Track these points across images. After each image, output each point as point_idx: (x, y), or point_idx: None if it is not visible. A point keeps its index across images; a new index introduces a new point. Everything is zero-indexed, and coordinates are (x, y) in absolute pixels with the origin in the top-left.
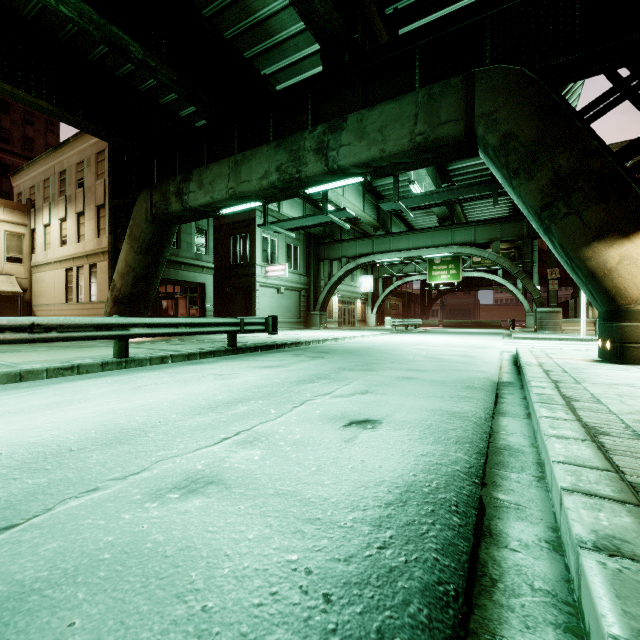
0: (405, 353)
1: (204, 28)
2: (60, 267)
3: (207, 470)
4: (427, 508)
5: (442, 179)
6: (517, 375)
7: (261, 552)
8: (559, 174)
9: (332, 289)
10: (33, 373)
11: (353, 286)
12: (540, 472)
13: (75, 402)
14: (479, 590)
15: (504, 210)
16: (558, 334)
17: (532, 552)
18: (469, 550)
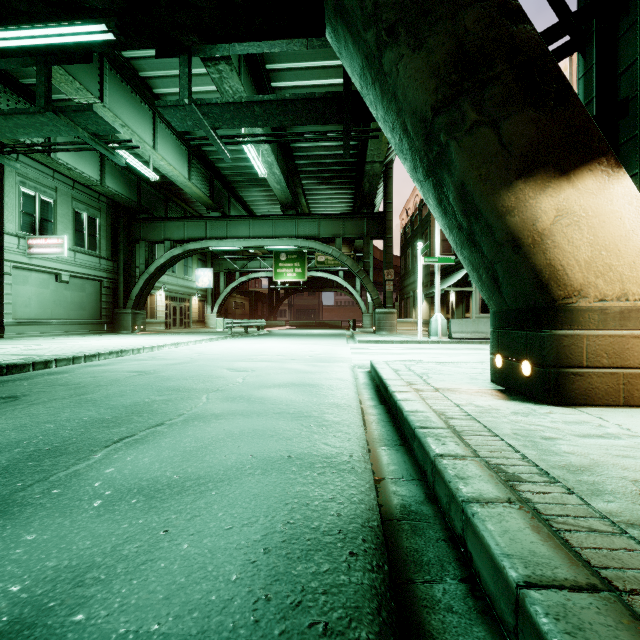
0: (201, 385)
1: None
2: None
3: None
4: None
5: (285, 159)
6: (405, 451)
7: None
8: (464, 45)
9: (152, 280)
10: None
11: (187, 280)
12: None
13: None
14: None
15: (346, 210)
16: (396, 335)
17: None
18: None
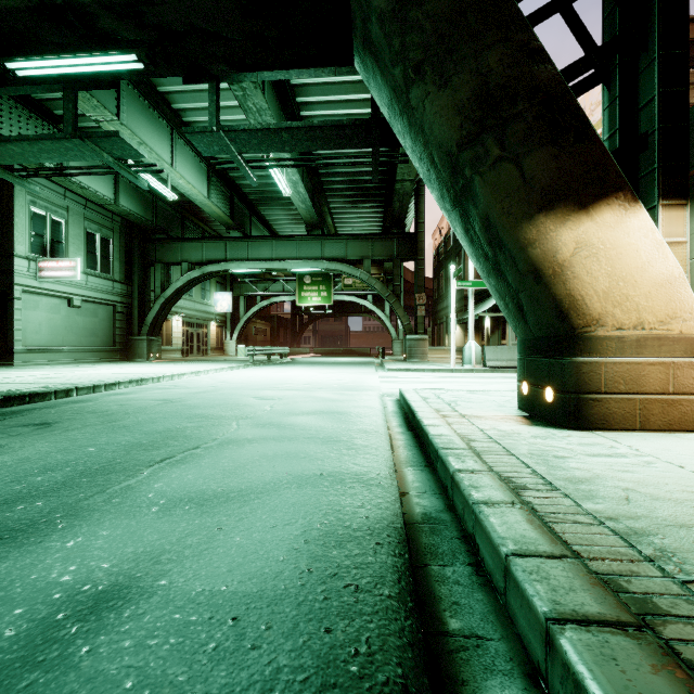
0: (230, 413)
1: None
2: None
3: None
4: None
5: (310, 176)
6: (430, 471)
7: None
8: (488, 84)
9: (168, 305)
10: None
11: (205, 304)
12: None
13: None
14: None
15: (374, 230)
16: (427, 363)
17: None
18: None
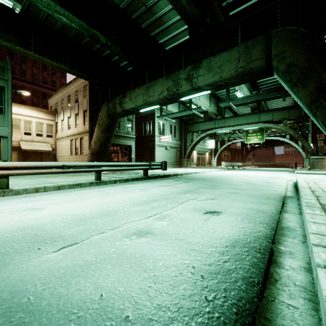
0: (233, 180)
1: (132, 24)
2: (68, 139)
3: (145, 228)
4: (245, 249)
5: (253, 87)
6: (296, 193)
7: (173, 259)
8: (321, 84)
9: (193, 147)
10: (63, 186)
11: (204, 145)
12: (304, 239)
13: (84, 199)
14: (269, 282)
15: (290, 102)
16: (323, 171)
17: (296, 271)
18: (265, 268)
